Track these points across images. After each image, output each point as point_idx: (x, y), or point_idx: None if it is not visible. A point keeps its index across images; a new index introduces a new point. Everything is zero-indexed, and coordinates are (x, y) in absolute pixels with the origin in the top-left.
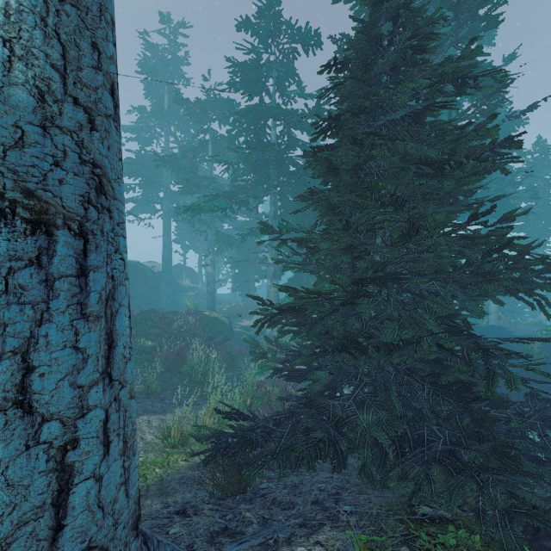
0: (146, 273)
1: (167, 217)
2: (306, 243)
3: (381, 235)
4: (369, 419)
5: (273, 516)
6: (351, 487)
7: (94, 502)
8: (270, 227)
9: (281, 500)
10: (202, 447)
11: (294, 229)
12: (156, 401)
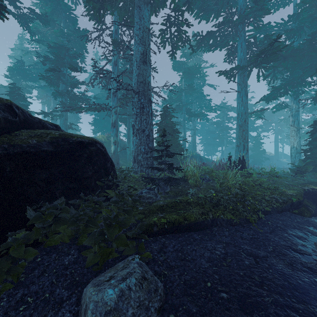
0: (266, 156)
1: (276, 134)
2: None
3: None
4: None
5: None
6: None
7: None
8: None
9: None
10: None
11: None
12: None
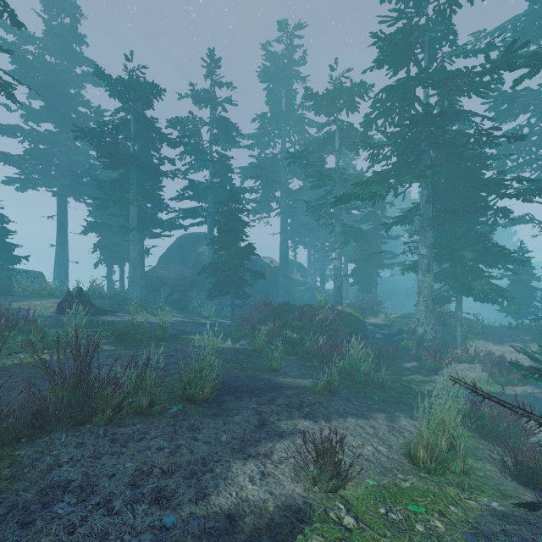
0: (265, 268)
1: (284, 214)
2: None
3: None
4: None
5: None
6: None
7: None
8: None
9: None
10: (461, 479)
11: None
12: (344, 401)
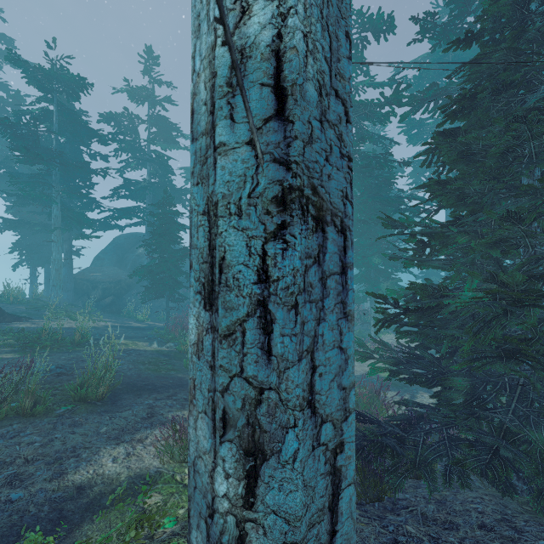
0: None
1: None
2: (438, 237)
3: (543, 226)
4: (543, 439)
5: (440, 536)
6: (517, 514)
7: (354, 509)
8: (398, 221)
9: (434, 517)
10: None
11: (416, 222)
12: None
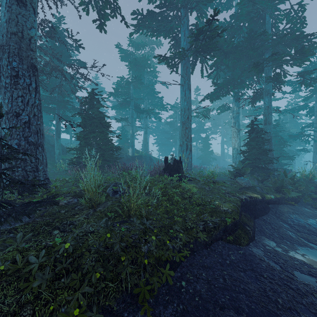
0: (215, 157)
1: (222, 136)
2: None
3: None
4: None
5: None
6: None
7: None
8: None
9: None
10: None
11: None
12: None
